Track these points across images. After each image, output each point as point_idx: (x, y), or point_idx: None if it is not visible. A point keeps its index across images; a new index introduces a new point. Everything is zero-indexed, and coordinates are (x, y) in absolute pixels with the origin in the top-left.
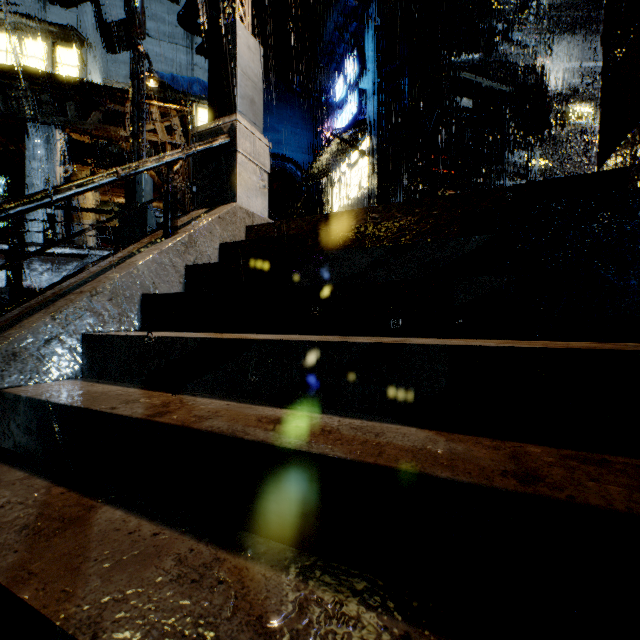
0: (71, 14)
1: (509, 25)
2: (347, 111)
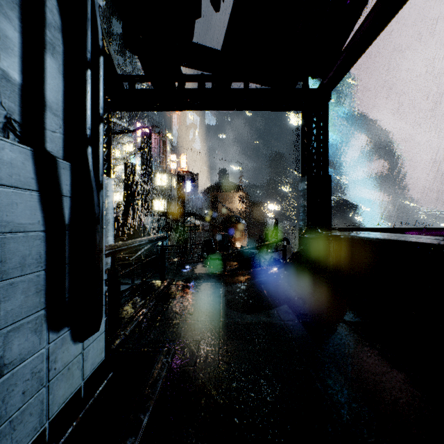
0: None
1: None
2: None
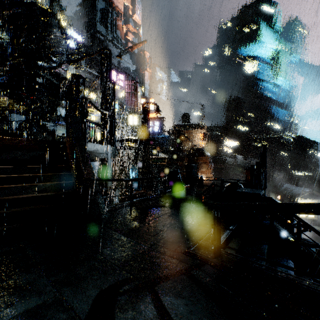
0: None
1: (56, 65)
2: None
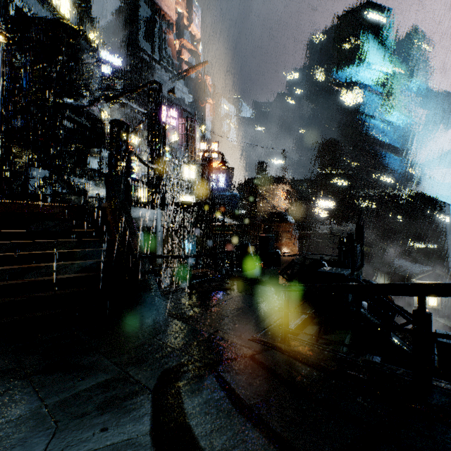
0: None
1: (88, 104)
2: None
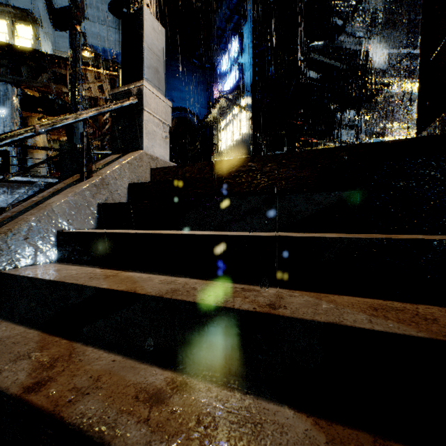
0: (26, 0)
1: (345, 21)
2: (231, 78)
